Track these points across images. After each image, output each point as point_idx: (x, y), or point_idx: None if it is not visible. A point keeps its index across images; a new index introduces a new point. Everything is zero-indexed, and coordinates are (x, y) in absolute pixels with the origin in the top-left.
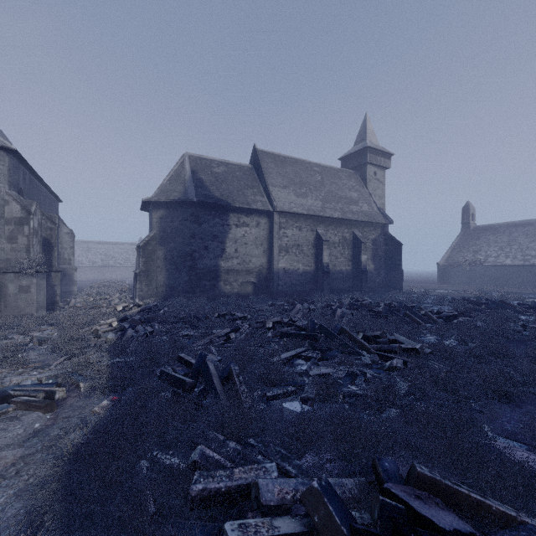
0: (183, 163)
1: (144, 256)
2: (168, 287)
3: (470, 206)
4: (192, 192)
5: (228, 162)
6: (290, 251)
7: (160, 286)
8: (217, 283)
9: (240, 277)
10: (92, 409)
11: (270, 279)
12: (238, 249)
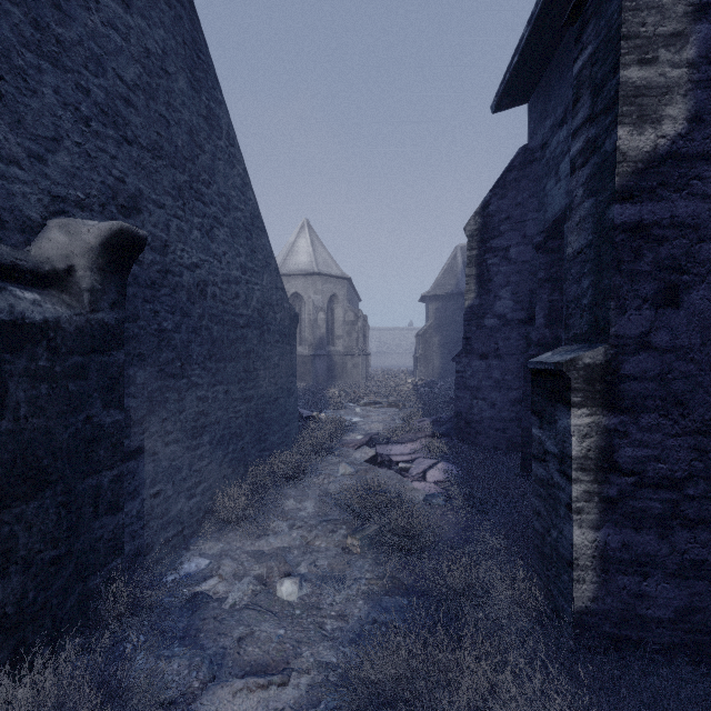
0: (456, 256)
1: (422, 343)
2: (442, 370)
3: None
4: (463, 284)
5: None
6: None
7: (435, 368)
8: None
9: None
10: None
11: None
12: None
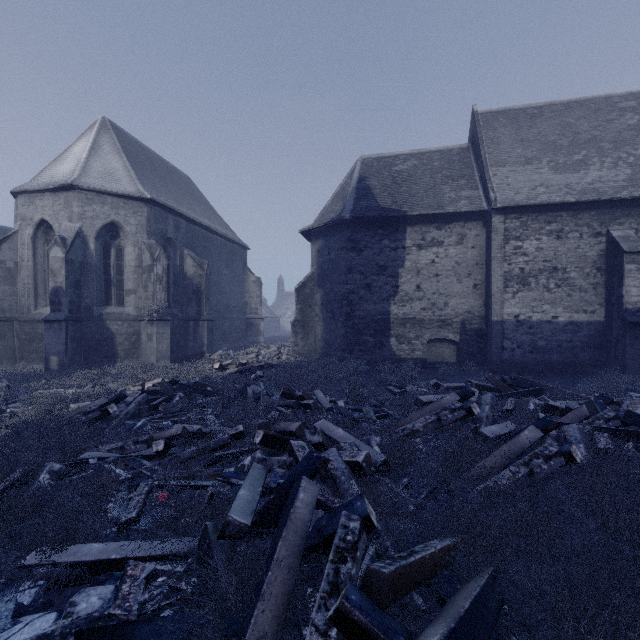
0: (353, 172)
1: (300, 302)
2: (325, 342)
3: None
4: (348, 207)
5: (424, 150)
6: (531, 283)
7: (318, 340)
8: (385, 339)
9: (427, 331)
10: None
11: (486, 336)
12: (422, 284)
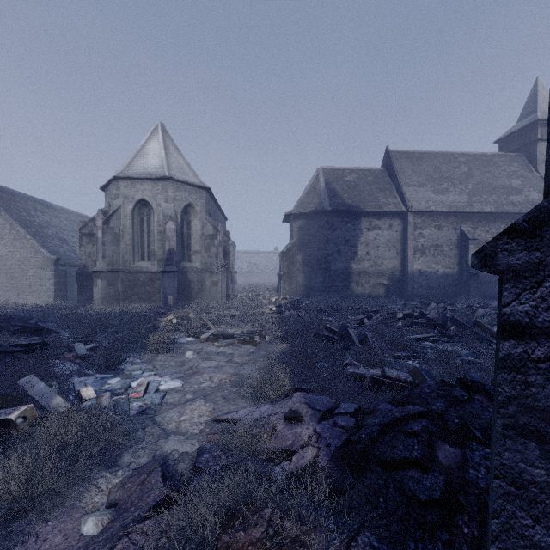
0: (318, 177)
1: (286, 260)
2: (306, 287)
3: None
4: (326, 202)
5: (359, 168)
6: (426, 252)
7: (299, 285)
8: (349, 284)
9: (372, 279)
10: (277, 347)
11: (403, 281)
12: (369, 251)
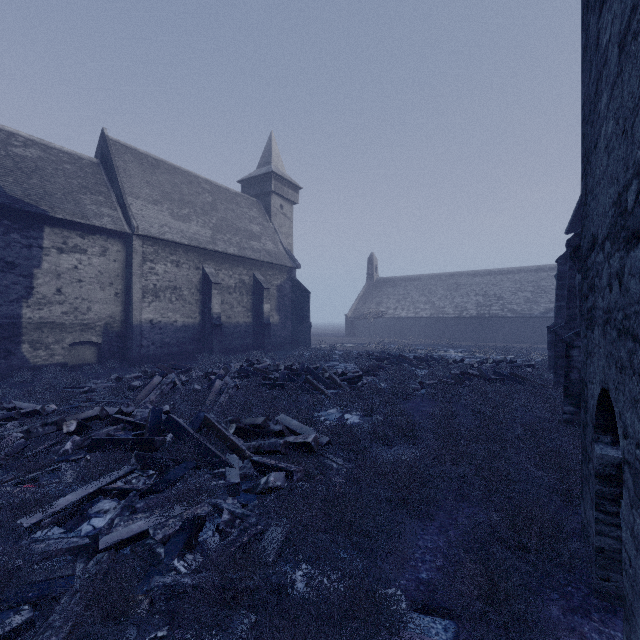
0: None
1: None
2: None
3: (374, 257)
4: None
5: (49, 144)
6: (161, 296)
7: None
8: (15, 347)
9: (69, 335)
10: None
11: (127, 337)
12: (63, 288)
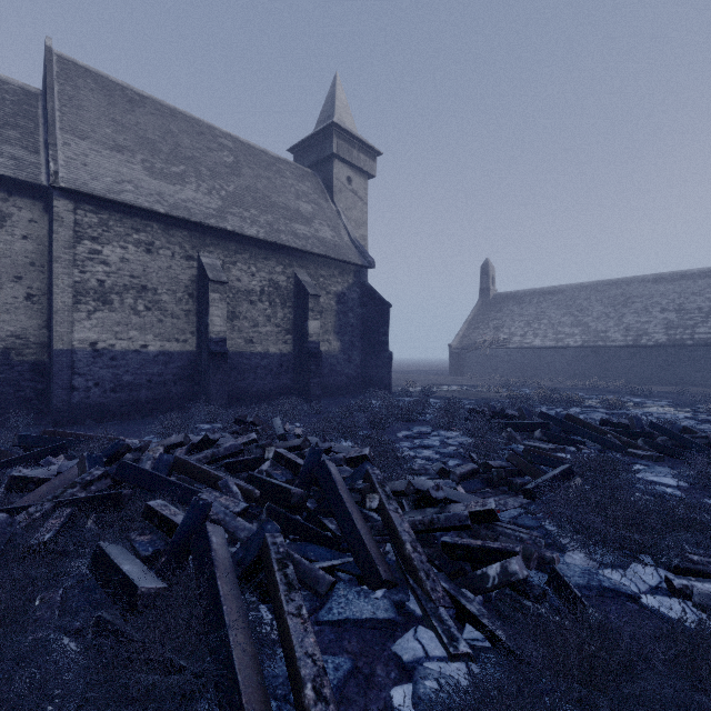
0: None
1: None
2: None
3: (490, 265)
4: None
5: None
6: (115, 301)
7: None
8: None
9: None
10: None
11: (50, 372)
12: None
